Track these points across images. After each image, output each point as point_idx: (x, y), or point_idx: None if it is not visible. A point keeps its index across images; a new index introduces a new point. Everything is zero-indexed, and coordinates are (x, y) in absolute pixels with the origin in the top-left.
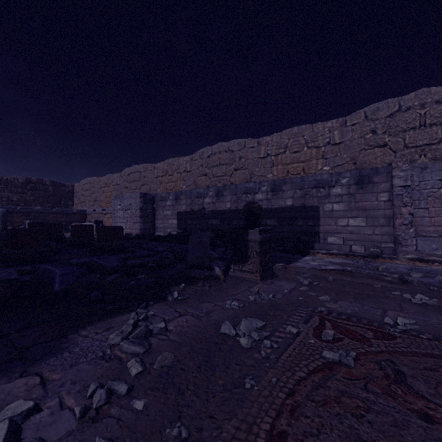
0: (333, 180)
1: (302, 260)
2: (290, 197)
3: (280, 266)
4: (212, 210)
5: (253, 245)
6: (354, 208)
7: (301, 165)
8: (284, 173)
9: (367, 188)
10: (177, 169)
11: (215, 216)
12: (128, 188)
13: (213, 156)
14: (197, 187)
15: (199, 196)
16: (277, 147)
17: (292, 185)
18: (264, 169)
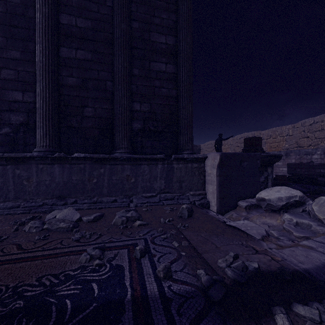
0: None
1: None
2: None
3: None
4: (320, 163)
5: None
6: None
7: None
8: None
9: None
10: (280, 134)
11: (323, 167)
12: (239, 146)
13: (314, 124)
14: (299, 146)
15: (308, 154)
16: None
17: None
18: None
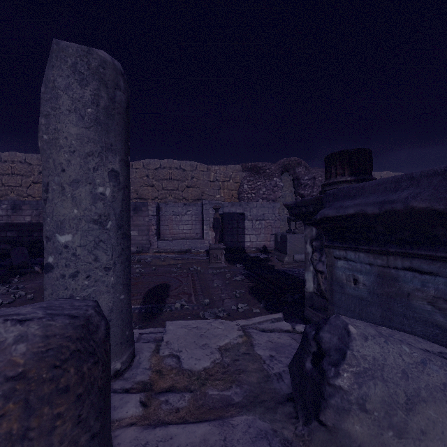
0: None
1: None
2: None
3: None
4: (6, 222)
5: None
6: (132, 224)
7: None
8: None
9: (139, 213)
10: None
11: (11, 228)
12: None
13: (2, 163)
14: None
15: None
16: None
17: None
18: None
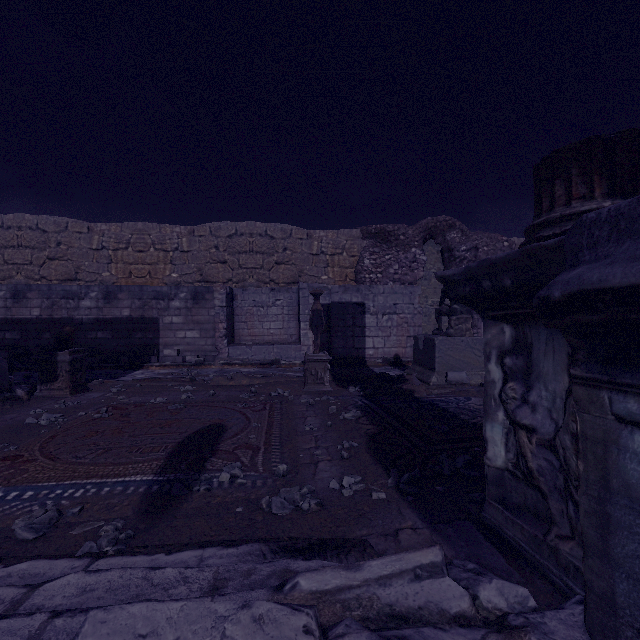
0: (173, 293)
1: (131, 374)
2: (127, 307)
3: (97, 382)
4: (4, 318)
5: (63, 365)
6: (191, 321)
7: (147, 267)
8: (126, 274)
9: (201, 304)
10: None
11: (11, 327)
12: None
13: (4, 231)
14: None
15: None
16: (117, 241)
17: (130, 294)
18: (99, 265)
